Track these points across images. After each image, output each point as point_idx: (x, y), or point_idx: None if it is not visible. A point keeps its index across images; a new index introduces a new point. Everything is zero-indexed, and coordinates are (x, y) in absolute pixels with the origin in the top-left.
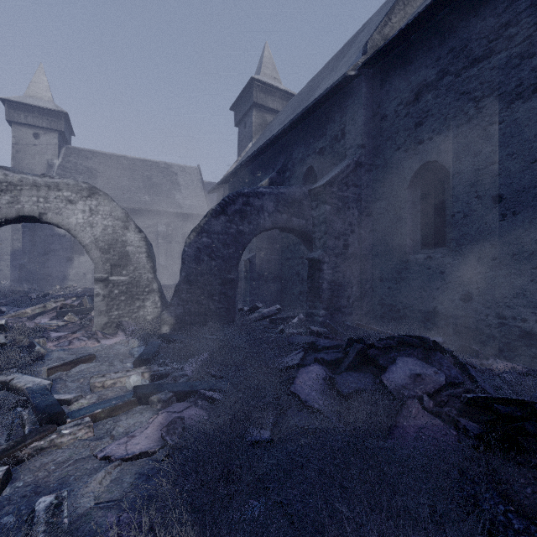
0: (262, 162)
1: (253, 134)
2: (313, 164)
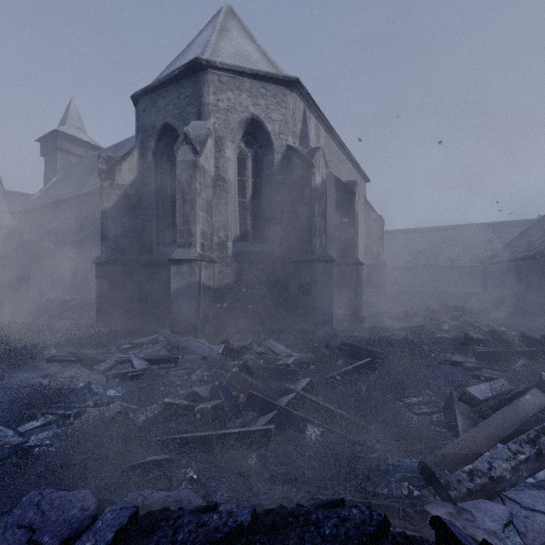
0: (57, 208)
1: (58, 171)
2: (83, 222)
